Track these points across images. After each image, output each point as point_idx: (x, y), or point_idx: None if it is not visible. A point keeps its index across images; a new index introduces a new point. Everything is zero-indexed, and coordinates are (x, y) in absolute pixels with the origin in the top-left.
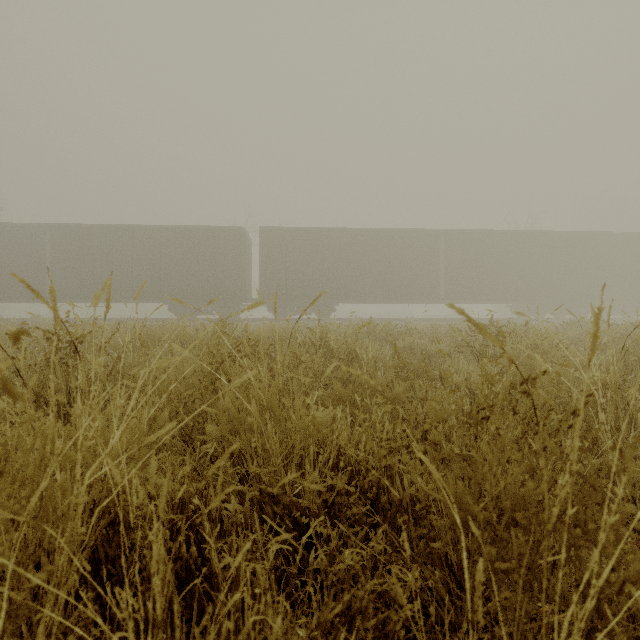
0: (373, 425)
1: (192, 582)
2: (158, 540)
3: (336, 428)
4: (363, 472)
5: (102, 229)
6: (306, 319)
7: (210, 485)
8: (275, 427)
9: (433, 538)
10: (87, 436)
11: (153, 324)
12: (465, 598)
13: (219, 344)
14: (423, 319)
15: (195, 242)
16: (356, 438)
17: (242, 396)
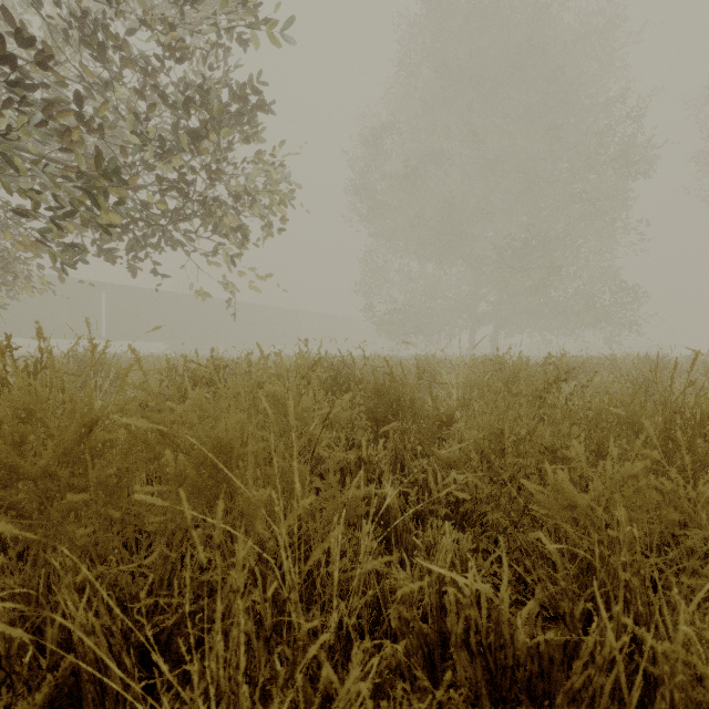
0: None
1: None
2: None
3: None
4: None
5: None
6: None
7: None
8: None
9: None
10: None
11: None
12: None
13: None
14: None
15: None
16: None
17: None
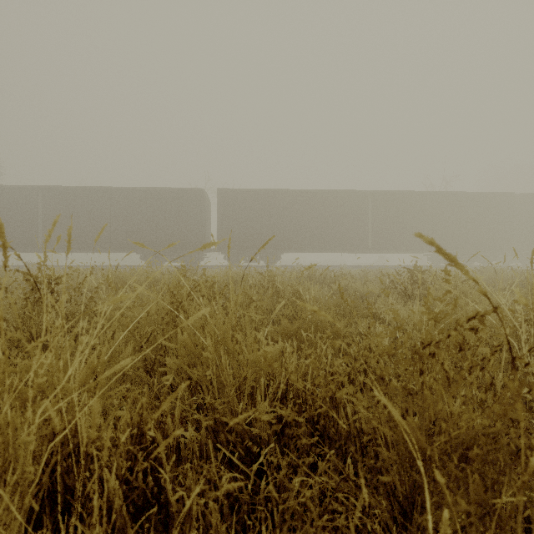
0: (317, 358)
1: (149, 510)
2: (113, 474)
3: (284, 361)
4: (310, 402)
5: (85, 190)
6: (256, 266)
7: (167, 415)
8: (228, 360)
9: (379, 469)
10: (48, 370)
11: (127, 270)
12: (414, 532)
13: (179, 285)
14: (354, 266)
15: (163, 201)
16: (302, 370)
17: (199, 332)
